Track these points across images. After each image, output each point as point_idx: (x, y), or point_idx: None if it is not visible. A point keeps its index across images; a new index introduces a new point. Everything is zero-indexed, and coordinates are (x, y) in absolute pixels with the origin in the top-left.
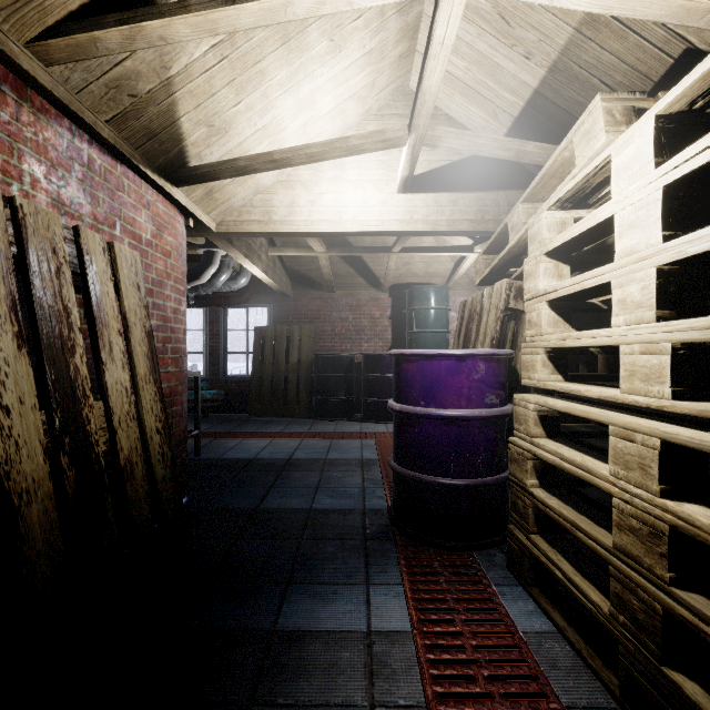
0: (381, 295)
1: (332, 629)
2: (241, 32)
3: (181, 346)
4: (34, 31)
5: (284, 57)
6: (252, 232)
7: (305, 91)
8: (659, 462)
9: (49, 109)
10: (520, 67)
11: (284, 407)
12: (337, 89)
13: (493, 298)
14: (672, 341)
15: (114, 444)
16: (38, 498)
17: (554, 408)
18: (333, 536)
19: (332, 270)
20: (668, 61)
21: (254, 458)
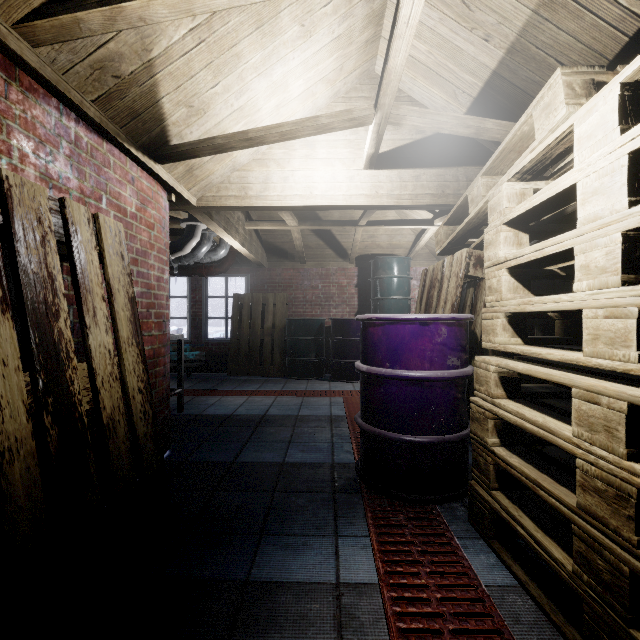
0: (348, 265)
1: (302, 580)
2: (217, 16)
3: (164, 311)
4: (21, 13)
5: (258, 41)
6: (229, 206)
7: (278, 74)
8: (626, 425)
9: (37, 88)
10: (480, 49)
11: (260, 367)
12: (308, 72)
13: (453, 267)
14: (639, 305)
15: (97, 403)
16: (20, 456)
17: (515, 370)
18: (304, 489)
19: (303, 242)
20: (623, 39)
21: (232, 414)
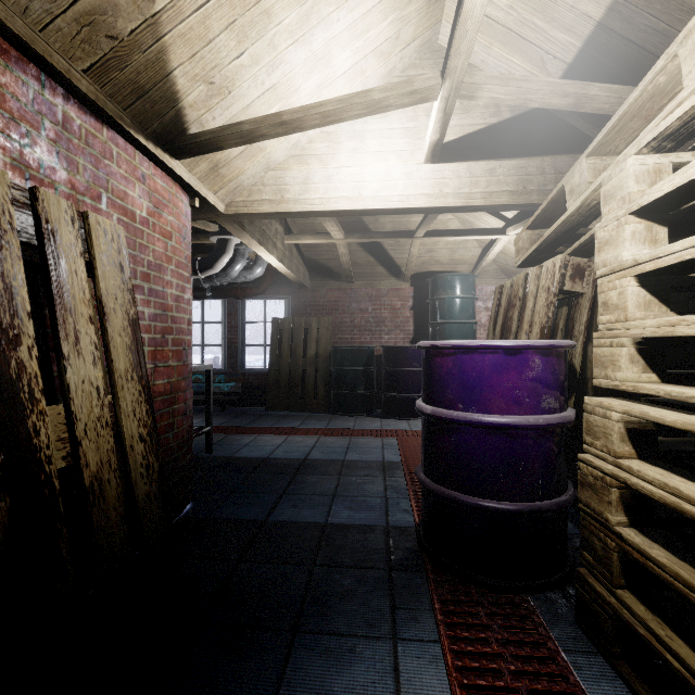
0: (402, 285)
1: None
2: None
3: (184, 338)
4: None
5: None
6: (263, 213)
7: (319, 42)
8: None
9: (7, 49)
10: None
11: (302, 401)
12: (356, 41)
13: (541, 280)
14: None
15: (77, 458)
16: None
17: (660, 422)
18: (351, 562)
19: (351, 259)
20: None
21: (268, 458)
